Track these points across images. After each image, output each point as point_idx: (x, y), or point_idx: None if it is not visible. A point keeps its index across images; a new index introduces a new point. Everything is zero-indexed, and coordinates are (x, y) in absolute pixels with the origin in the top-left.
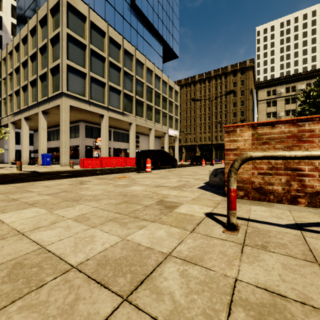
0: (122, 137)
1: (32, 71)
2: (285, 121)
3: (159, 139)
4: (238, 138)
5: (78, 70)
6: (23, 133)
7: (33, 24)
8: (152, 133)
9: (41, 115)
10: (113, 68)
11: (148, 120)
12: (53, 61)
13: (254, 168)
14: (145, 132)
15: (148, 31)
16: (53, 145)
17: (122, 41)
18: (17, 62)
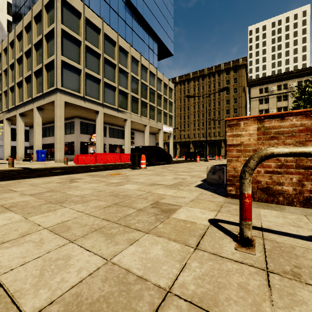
0: (117, 134)
1: (27, 67)
2: (296, 113)
3: (154, 136)
4: (242, 132)
5: (73, 66)
6: (18, 129)
7: (28, 20)
8: (147, 130)
9: (36, 111)
10: (108, 65)
11: (143, 117)
12: (48, 57)
13: (260, 165)
14: (140, 128)
15: (143, 29)
16: (49, 141)
17: (117, 38)
18: (12, 59)
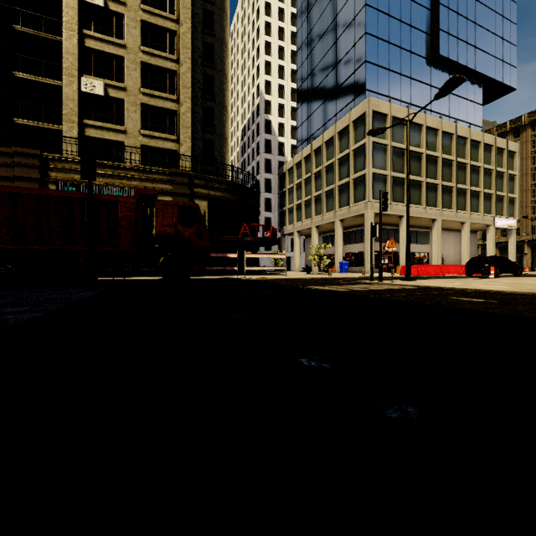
0: (415, 237)
1: (325, 180)
2: None
3: (473, 235)
4: None
5: (380, 174)
6: (314, 241)
7: (330, 136)
8: (466, 229)
9: (339, 223)
10: (413, 157)
11: (459, 211)
12: (355, 170)
13: None
14: (451, 226)
15: None
16: (332, 252)
17: (424, 119)
18: (306, 172)
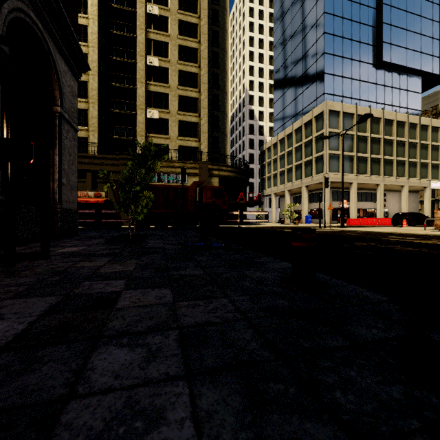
0: (365, 197)
1: (295, 157)
2: None
3: (415, 194)
4: (438, 214)
5: (335, 154)
6: (286, 201)
7: (298, 126)
8: (405, 190)
9: (304, 188)
10: (360, 140)
11: (399, 178)
12: (316, 151)
13: None
14: (394, 188)
15: (399, 75)
16: (300, 208)
17: (369, 111)
18: (280, 151)
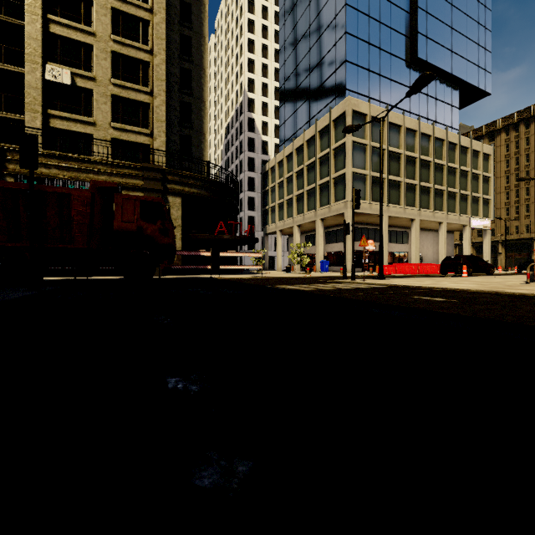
0: (395, 237)
1: (307, 179)
2: None
3: (450, 235)
4: None
5: (360, 174)
6: (295, 240)
7: (311, 135)
8: (443, 229)
9: (319, 223)
10: (392, 158)
11: (437, 212)
12: (335, 169)
13: None
14: (429, 226)
15: (435, 81)
16: (314, 251)
17: (403, 120)
18: (288, 171)
